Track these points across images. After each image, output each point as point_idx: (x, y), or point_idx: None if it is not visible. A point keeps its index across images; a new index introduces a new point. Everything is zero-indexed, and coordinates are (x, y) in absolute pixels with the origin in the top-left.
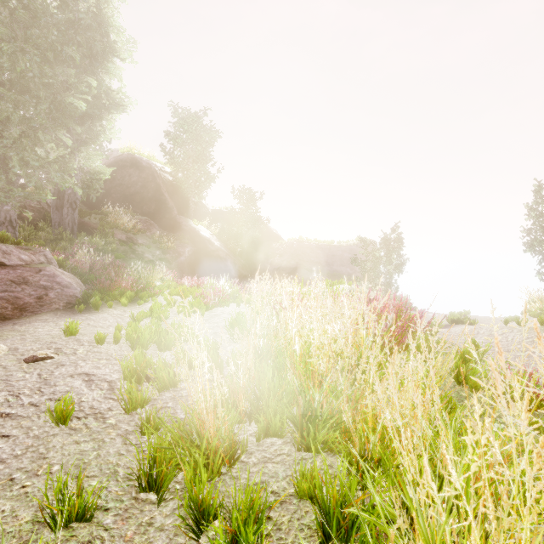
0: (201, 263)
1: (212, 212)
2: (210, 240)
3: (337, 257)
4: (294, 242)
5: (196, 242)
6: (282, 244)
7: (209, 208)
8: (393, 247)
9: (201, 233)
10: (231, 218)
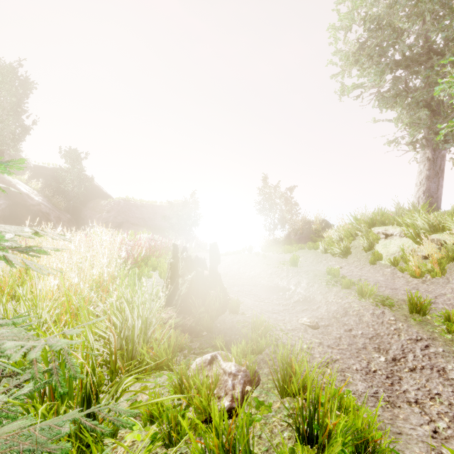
0: (19, 216)
1: (33, 167)
2: (29, 195)
3: (158, 215)
4: (121, 201)
5: (12, 196)
6: (110, 202)
7: (30, 163)
8: (192, 208)
9: (19, 187)
10: (56, 174)
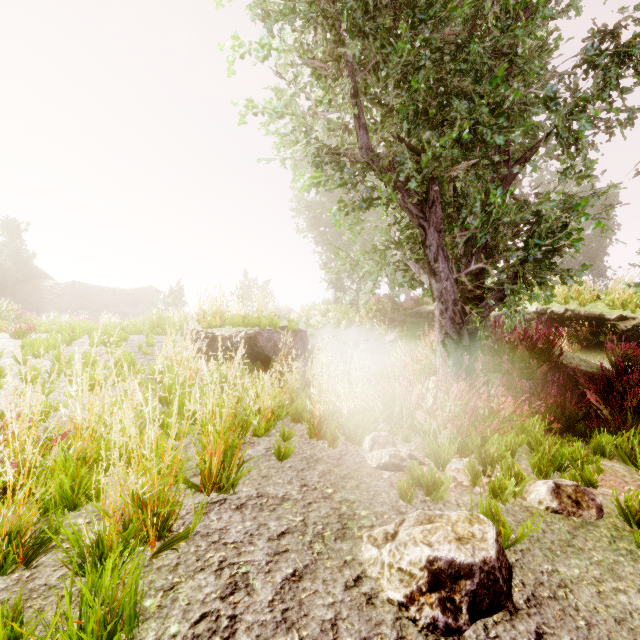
0: None
1: None
2: None
3: (121, 300)
4: (76, 283)
5: None
6: (59, 284)
7: None
8: (178, 296)
9: None
10: None
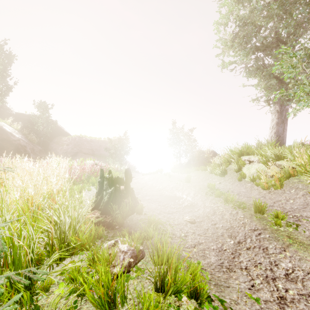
0: (4, 148)
1: (15, 114)
2: (12, 133)
3: (102, 147)
4: (76, 137)
5: None
6: (69, 138)
7: (13, 111)
8: (124, 143)
9: (4, 128)
10: (31, 119)
